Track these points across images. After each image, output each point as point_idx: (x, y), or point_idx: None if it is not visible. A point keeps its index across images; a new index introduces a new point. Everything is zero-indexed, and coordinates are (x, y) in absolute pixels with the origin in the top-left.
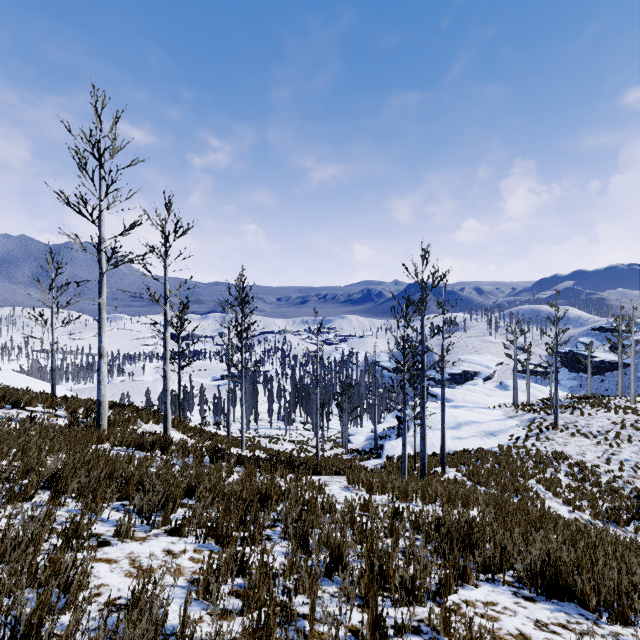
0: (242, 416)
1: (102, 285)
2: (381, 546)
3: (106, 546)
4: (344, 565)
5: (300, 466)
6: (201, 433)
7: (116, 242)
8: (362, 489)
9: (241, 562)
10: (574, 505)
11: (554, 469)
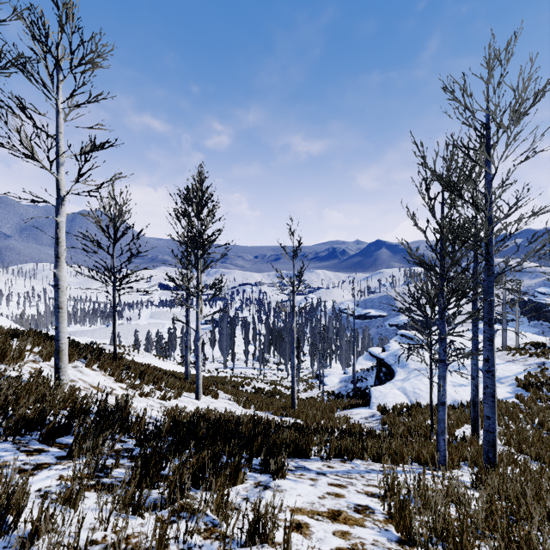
0: (197, 353)
1: None
2: None
3: None
4: None
5: (270, 460)
6: (143, 375)
7: None
8: None
9: None
10: None
11: None
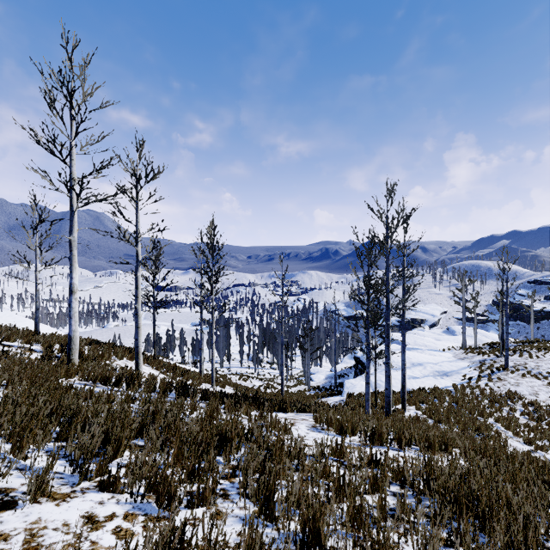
0: (212, 354)
1: (73, 223)
2: (367, 513)
3: (7, 510)
4: (322, 547)
5: (265, 403)
6: (174, 369)
7: (83, 177)
8: (330, 429)
9: (179, 543)
10: (536, 445)
11: (509, 408)
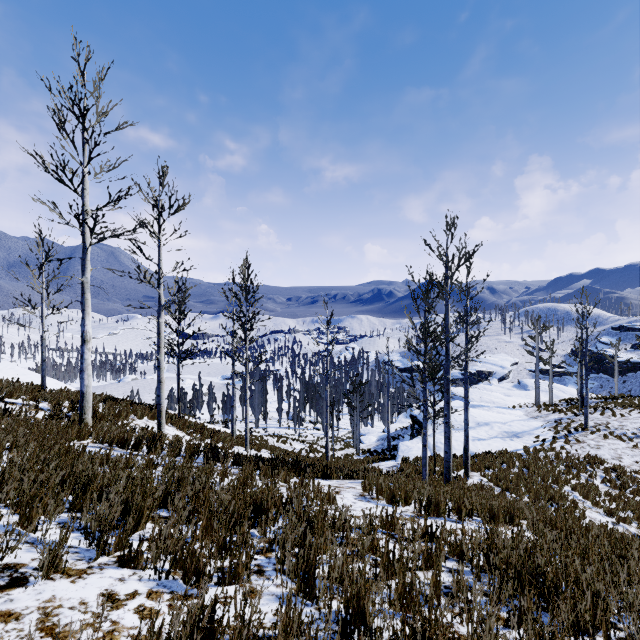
0: (246, 412)
1: (85, 262)
2: (419, 590)
3: (18, 587)
4: (367, 627)
5: (307, 468)
6: (202, 430)
7: (97, 210)
8: (381, 498)
9: (209, 622)
10: (618, 516)
11: (589, 474)
